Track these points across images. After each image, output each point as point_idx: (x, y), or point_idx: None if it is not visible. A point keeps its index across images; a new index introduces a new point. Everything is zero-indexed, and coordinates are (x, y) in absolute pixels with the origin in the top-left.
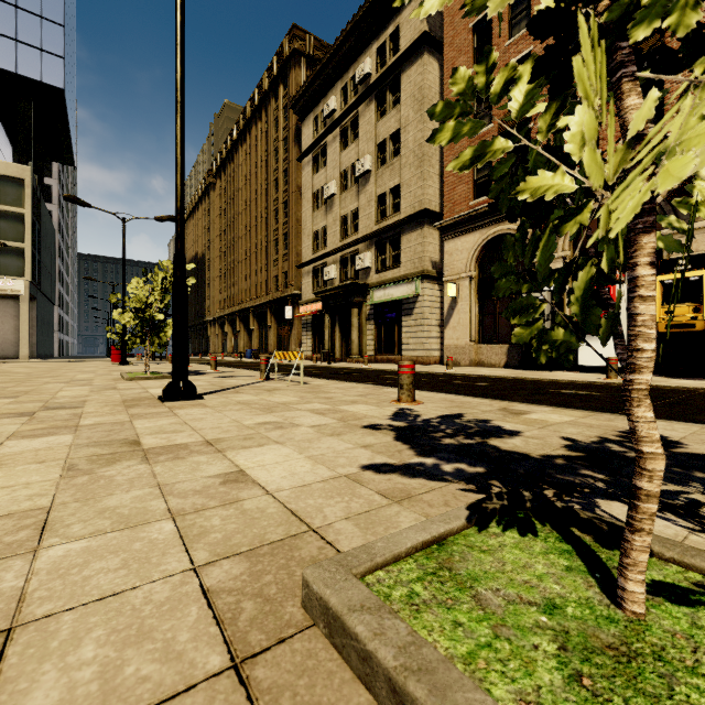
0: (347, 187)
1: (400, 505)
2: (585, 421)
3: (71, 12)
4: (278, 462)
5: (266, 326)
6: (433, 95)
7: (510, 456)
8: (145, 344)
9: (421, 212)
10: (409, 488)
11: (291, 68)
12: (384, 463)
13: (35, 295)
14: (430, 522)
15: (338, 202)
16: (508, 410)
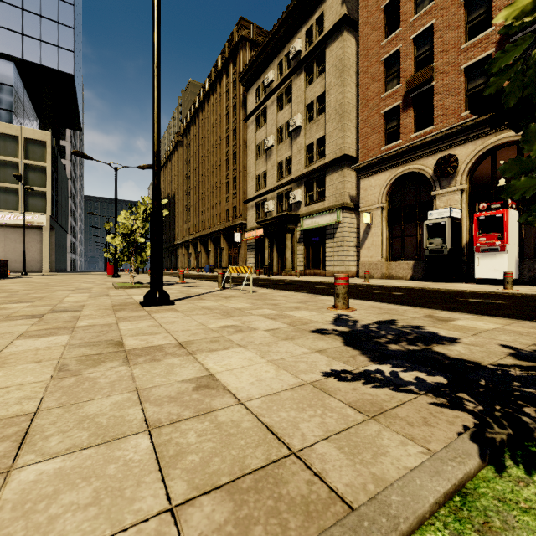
0: (282, 140)
1: (377, 422)
2: (512, 328)
3: (79, 18)
4: (243, 366)
5: (220, 248)
6: (351, 64)
7: (462, 365)
8: (131, 261)
9: (341, 157)
10: (378, 400)
11: (239, 51)
12: (343, 369)
13: (54, 226)
14: (439, 461)
15: (275, 151)
16: (434, 317)
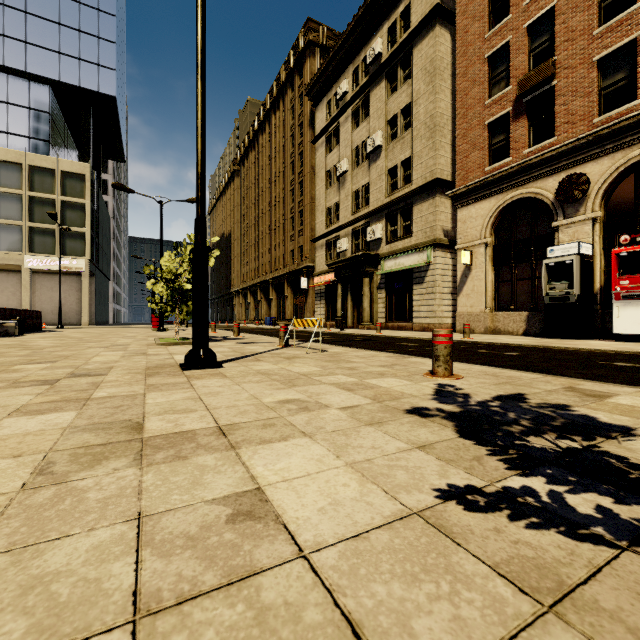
0: (358, 164)
1: (564, 622)
2: None
3: (121, 32)
4: (309, 473)
5: (283, 296)
6: (445, 66)
7: None
8: (175, 312)
9: (433, 181)
10: (548, 561)
11: (306, 59)
12: (468, 485)
13: (94, 272)
14: None
15: (350, 178)
16: (578, 390)
